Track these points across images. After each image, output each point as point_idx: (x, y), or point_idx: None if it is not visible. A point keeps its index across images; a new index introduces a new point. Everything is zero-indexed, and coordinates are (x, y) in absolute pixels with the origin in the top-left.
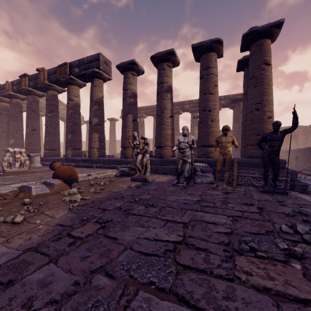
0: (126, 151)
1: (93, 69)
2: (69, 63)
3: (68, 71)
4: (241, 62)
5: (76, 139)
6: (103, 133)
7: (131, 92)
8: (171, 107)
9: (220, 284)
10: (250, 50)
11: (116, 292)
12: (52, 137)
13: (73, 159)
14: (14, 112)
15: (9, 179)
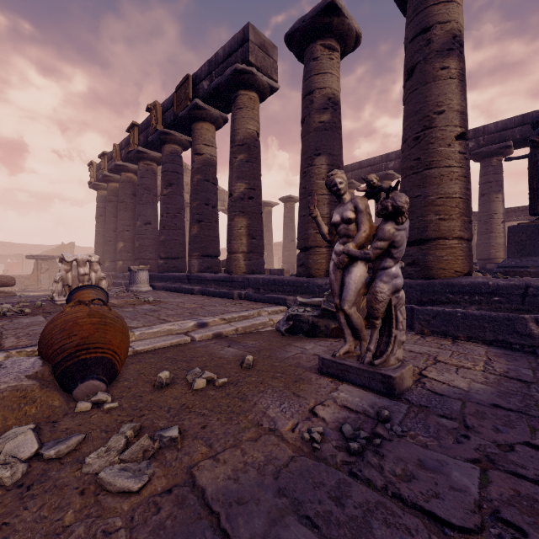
0: (310, 257)
1: (234, 65)
2: (193, 77)
3: (190, 92)
4: None
5: (207, 234)
6: (257, 217)
7: (324, 94)
8: (460, 104)
9: None
10: None
11: None
12: (170, 234)
13: (199, 278)
14: (123, 196)
15: None
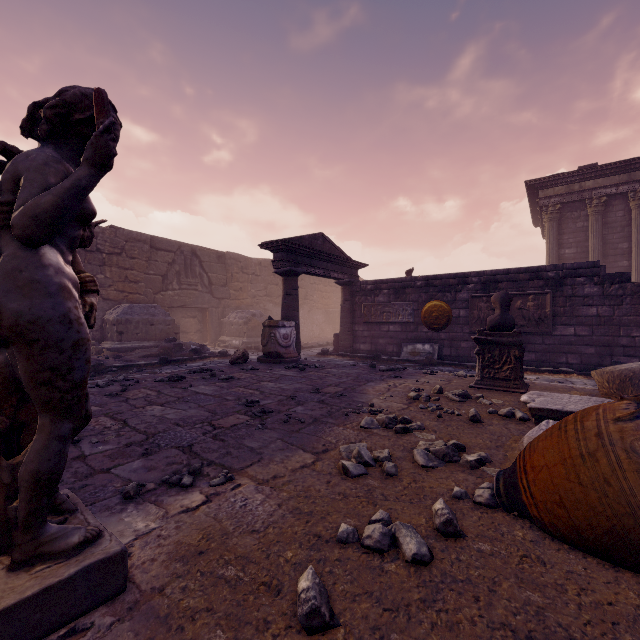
0: None
1: None
2: None
3: None
4: None
5: None
6: None
7: None
8: None
9: (266, 375)
10: None
11: (308, 376)
12: None
13: None
14: None
15: None
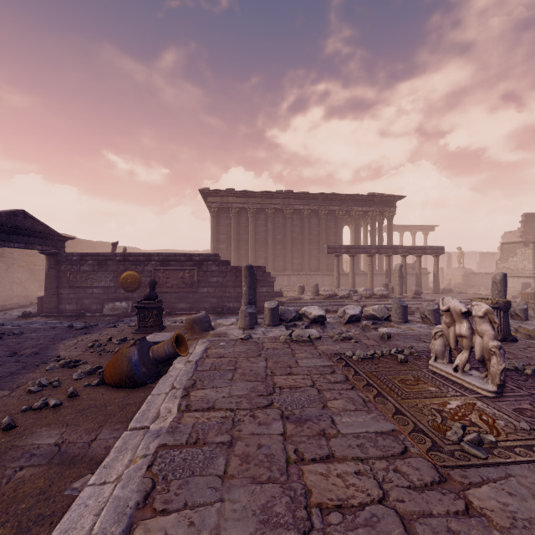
0: None
1: None
2: None
3: None
4: None
5: None
6: None
7: None
8: None
9: None
10: None
11: (6, 344)
12: None
13: None
14: None
15: (267, 356)
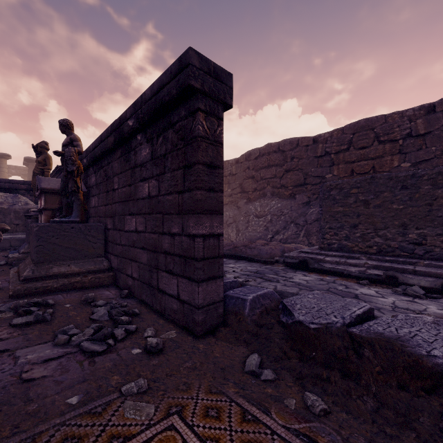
0: None
1: None
2: None
3: None
4: (26, 164)
5: None
6: None
7: None
8: None
9: None
10: (29, 165)
11: None
12: None
13: None
14: None
15: None
